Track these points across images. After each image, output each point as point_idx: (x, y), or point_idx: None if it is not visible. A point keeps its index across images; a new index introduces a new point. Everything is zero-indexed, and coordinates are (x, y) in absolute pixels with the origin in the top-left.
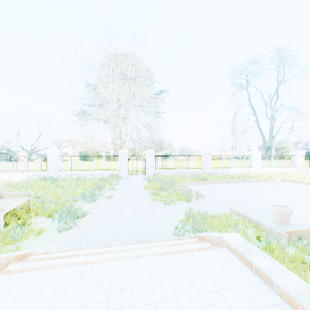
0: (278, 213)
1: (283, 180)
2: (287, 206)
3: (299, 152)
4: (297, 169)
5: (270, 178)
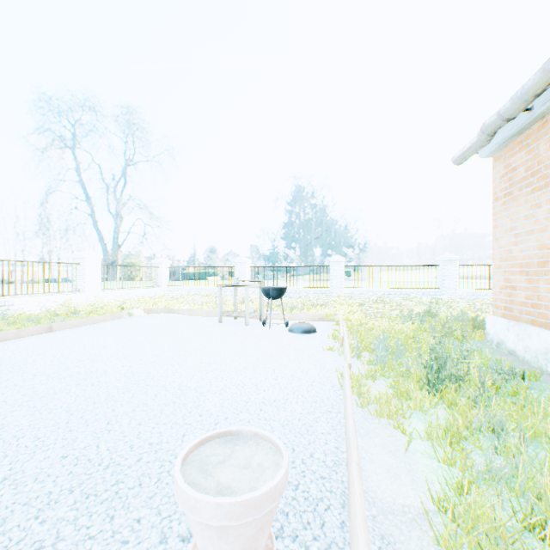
0: (239, 529)
1: (149, 311)
2: (248, 429)
3: (165, 261)
4: (163, 290)
5: (123, 311)
